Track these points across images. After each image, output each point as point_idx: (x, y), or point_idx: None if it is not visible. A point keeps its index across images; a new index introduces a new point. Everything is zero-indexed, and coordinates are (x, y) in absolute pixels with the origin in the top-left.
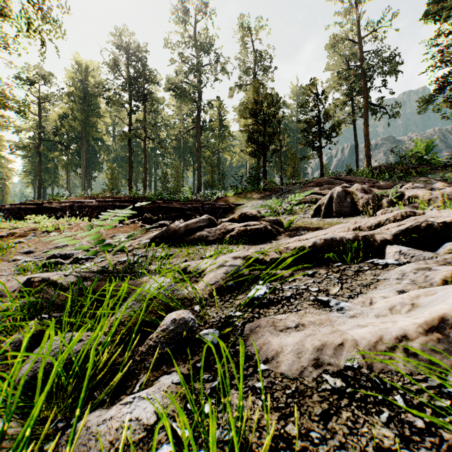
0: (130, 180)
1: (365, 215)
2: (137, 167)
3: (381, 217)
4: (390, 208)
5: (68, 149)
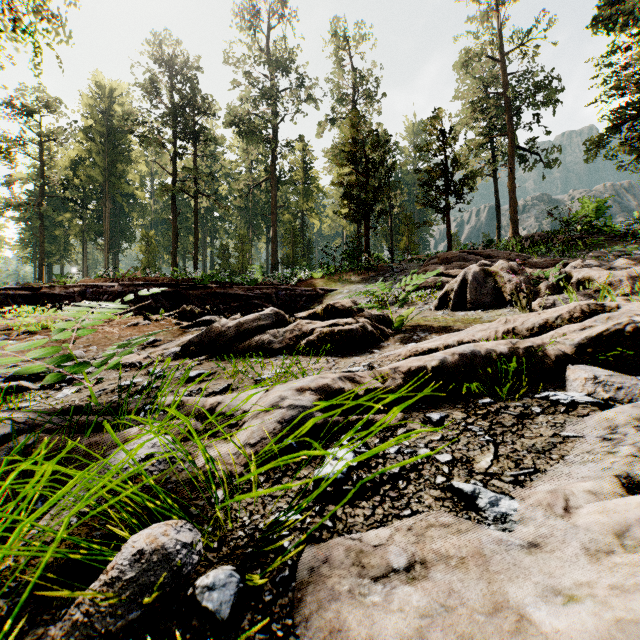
0: (174, 254)
1: (514, 307)
2: (185, 235)
3: (547, 312)
4: (551, 297)
5: (84, 209)
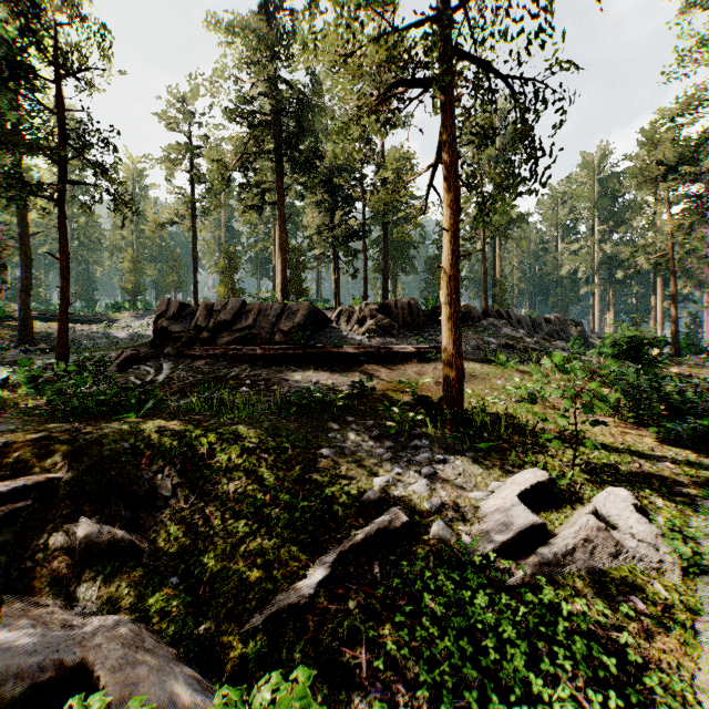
0: None
1: None
2: None
3: None
4: None
5: None
